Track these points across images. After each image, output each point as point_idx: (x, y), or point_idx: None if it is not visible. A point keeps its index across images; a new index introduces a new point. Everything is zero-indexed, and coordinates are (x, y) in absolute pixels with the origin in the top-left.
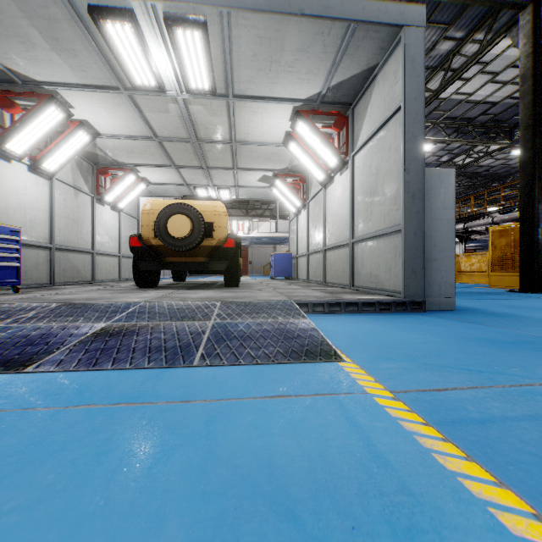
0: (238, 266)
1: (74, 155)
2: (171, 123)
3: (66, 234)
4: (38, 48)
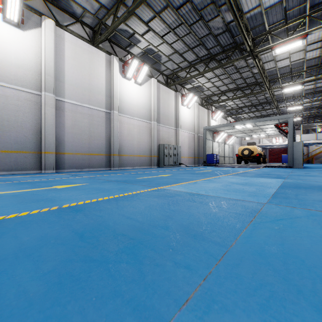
0: (260, 160)
1: (223, 138)
2: (244, 129)
3: (220, 153)
4: (224, 128)
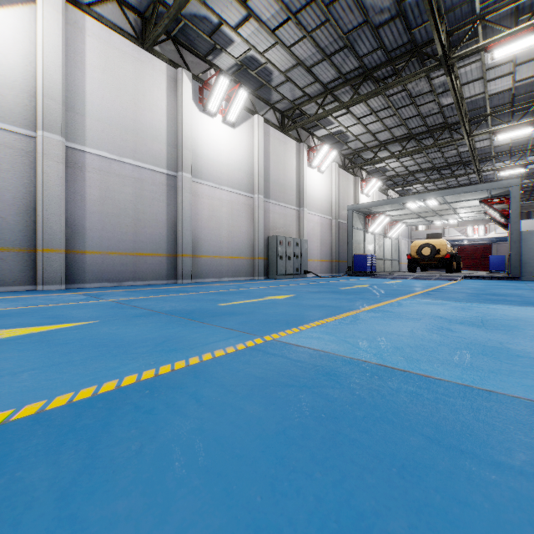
0: (452, 265)
1: (383, 225)
2: (422, 210)
3: (377, 253)
4: (385, 208)
